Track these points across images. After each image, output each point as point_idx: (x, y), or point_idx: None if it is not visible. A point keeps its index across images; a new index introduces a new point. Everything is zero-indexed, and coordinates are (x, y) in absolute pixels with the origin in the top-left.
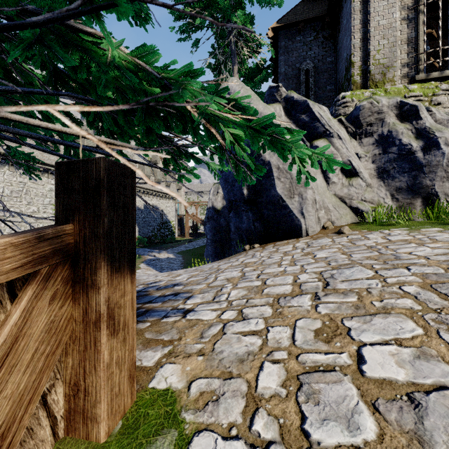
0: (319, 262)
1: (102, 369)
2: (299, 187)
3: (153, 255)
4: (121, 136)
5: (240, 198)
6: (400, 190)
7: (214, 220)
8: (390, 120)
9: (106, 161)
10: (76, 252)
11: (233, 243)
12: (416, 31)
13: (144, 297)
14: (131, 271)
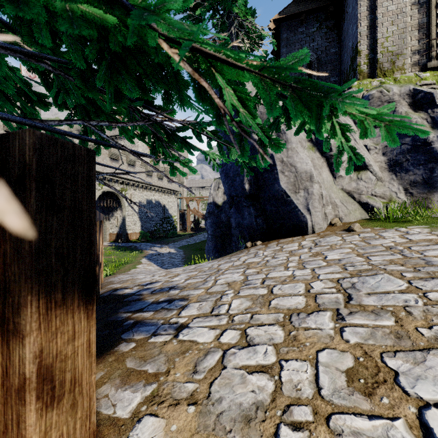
0: (332, 265)
1: None
2: (305, 181)
3: (155, 250)
4: (96, 117)
5: (241, 193)
6: (415, 184)
7: (215, 215)
8: (402, 109)
9: (36, 135)
10: None
11: (234, 238)
12: (428, 16)
13: (136, 303)
14: (87, 300)
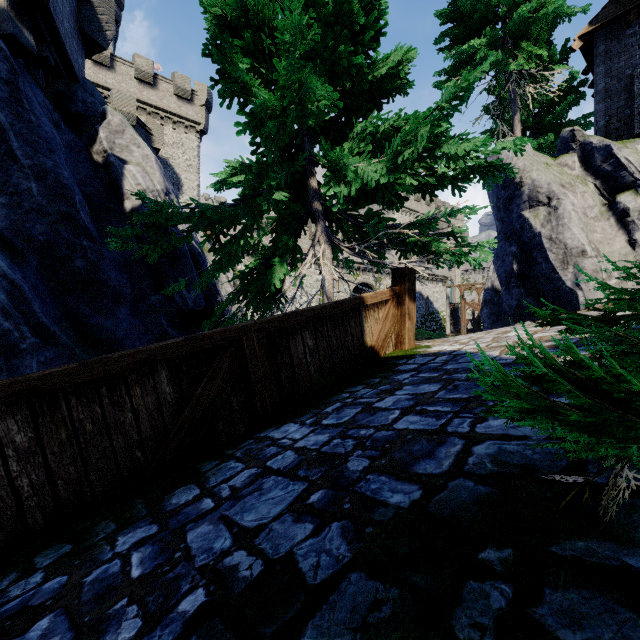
0: None
1: (406, 328)
2: (575, 257)
3: None
4: (406, 251)
5: (510, 274)
6: None
7: (493, 304)
8: None
9: (407, 267)
10: (398, 295)
11: None
12: None
13: None
14: (414, 302)
